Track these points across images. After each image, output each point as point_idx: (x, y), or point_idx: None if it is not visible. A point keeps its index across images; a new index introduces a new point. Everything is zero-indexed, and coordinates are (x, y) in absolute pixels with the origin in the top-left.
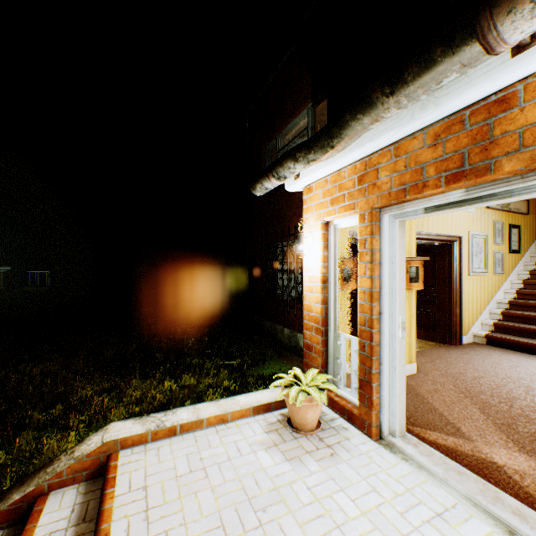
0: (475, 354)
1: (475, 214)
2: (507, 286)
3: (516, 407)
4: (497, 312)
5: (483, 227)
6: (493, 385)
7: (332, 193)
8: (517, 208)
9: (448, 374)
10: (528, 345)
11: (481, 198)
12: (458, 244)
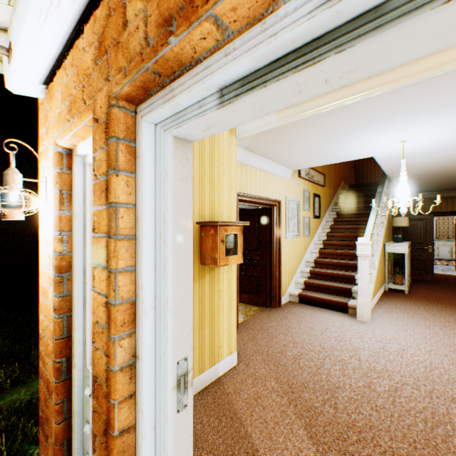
0: (292, 318)
1: (291, 181)
2: (312, 247)
3: (341, 407)
4: (306, 271)
5: (297, 194)
6: (313, 367)
7: (70, 88)
8: (318, 180)
9: (270, 358)
10: (331, 302)
11: (381, 14)
12: (278, 209)
